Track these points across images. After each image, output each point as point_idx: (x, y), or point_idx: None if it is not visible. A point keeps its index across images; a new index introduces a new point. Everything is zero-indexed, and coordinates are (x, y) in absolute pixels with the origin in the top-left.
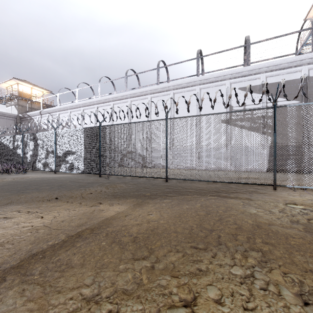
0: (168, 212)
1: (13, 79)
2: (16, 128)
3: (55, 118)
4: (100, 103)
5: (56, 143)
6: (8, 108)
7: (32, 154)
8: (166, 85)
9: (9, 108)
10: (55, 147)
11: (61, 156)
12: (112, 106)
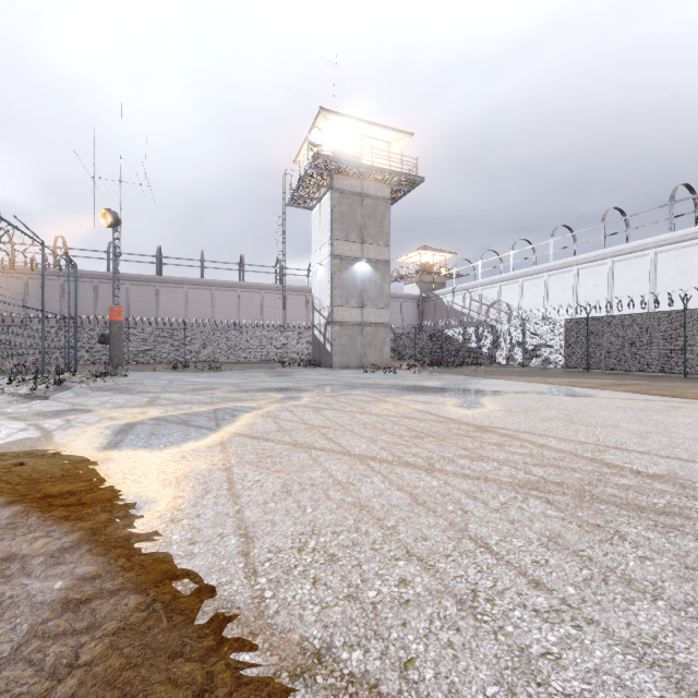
0: (682, 384)
1: (417, 250)
2: (418, 312)
3: (476, 296)
4: (554, 270)
5: (524, 336)
6: (407, 287)
7: (490, 347)
8: (690, 231)
9: (408, 287)
10: (523, 340)
11: (531, 350)
12: (576, 273)
